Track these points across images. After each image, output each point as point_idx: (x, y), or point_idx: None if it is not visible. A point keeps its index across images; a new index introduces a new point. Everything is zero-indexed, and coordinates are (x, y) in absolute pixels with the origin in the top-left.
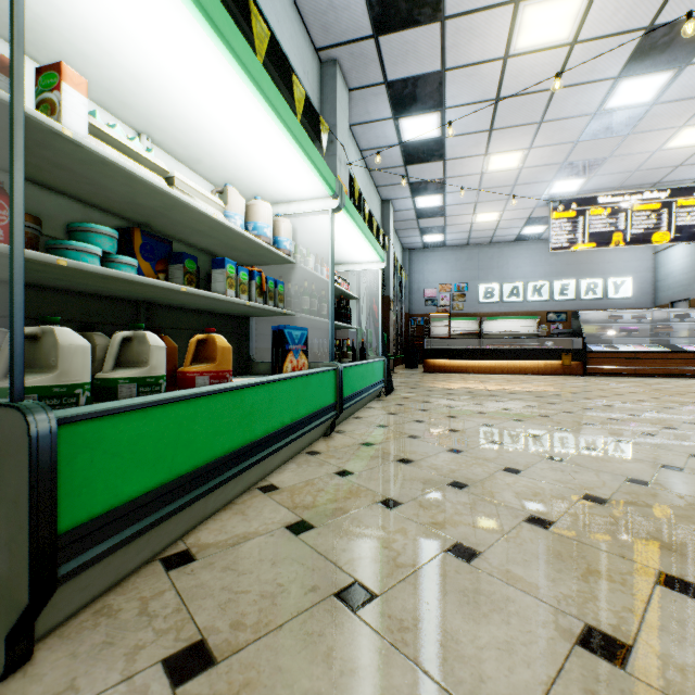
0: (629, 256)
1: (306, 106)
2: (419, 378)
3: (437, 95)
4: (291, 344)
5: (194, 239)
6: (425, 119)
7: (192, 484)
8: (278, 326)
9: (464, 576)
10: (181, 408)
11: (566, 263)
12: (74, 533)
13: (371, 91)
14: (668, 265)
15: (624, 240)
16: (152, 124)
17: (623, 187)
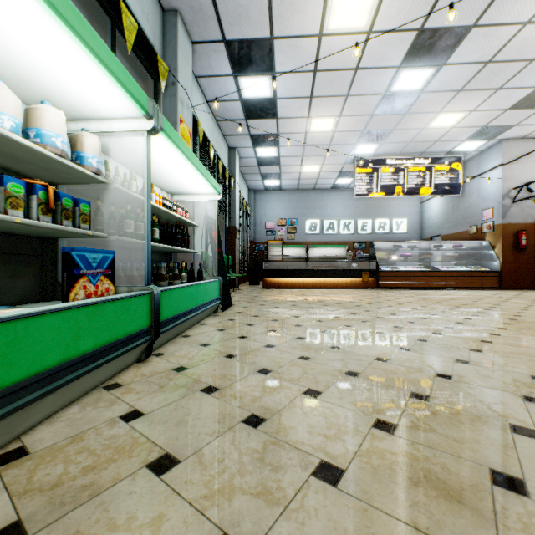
0: (405, 204)
1: (143, 43)
2: (257, 293)
3: (268, 59)
4: (85, 268)
5: None
6: (259, 80)
7: None
8: (63, 248)
9: None
10: None
11: (365, 207)
12: None
13: (213, 47)
14: (429, 211)
15: (403, 192)
16: None
17: (402, 153)
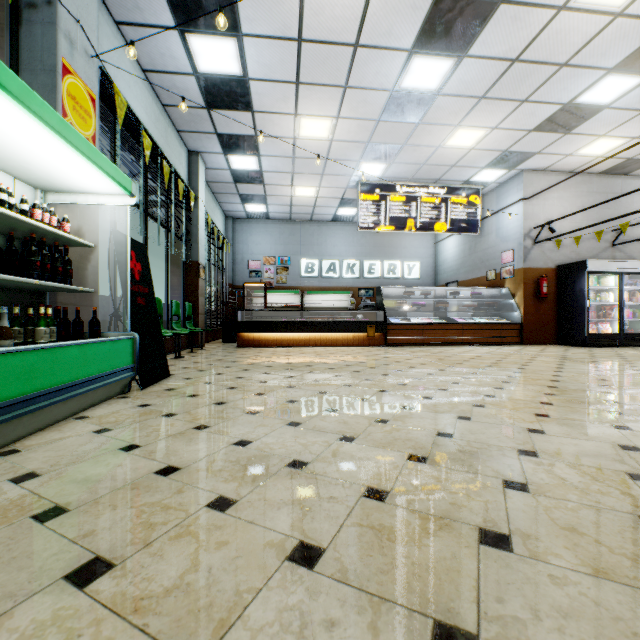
0: (418, 244)
1: None
2: (225, 355)
3: (229, 8)
4: None
5: None
6: (220, 45)
7: None
8: None
9: None
10: None
11: (373, 245)
12: None
13: None
14: (444, 253)
15: (416, 226)
16: None
17: (415, 179)
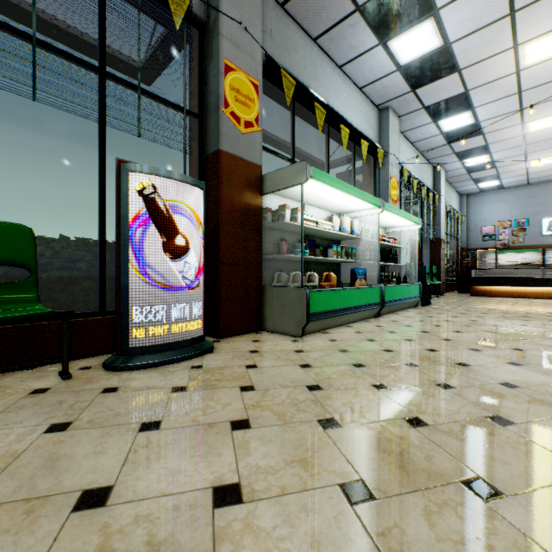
0: None
1: (369, 146)
2: (461, 299)
3: (465, 103)
4: (358, 275)
5: (320, 236)
6: (458, 117)
7: (328, 314)
8: (352, 268)
9: (404, 342)
10: (326, 293)
11: None
12: (310, 313)
13: (414, 114)
14: None
15: None
16: (309, 201)
17: None
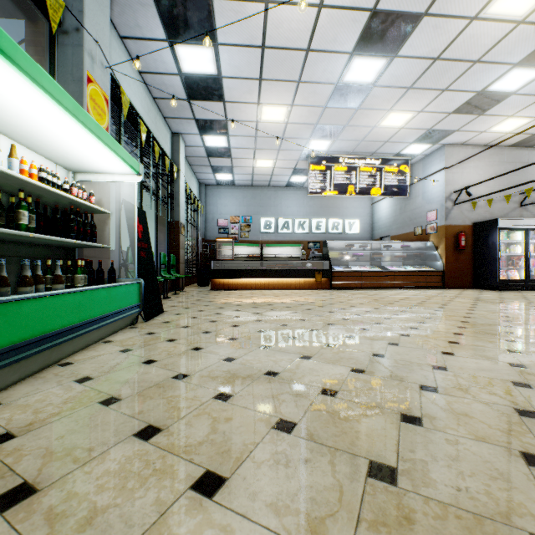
0: (357, 205)
1: None
2: (202, 296)
3: (208, 25)
4: None
5: None
6: (200, 52)
7: None
8: None
9: None
10: None
11: (320, 206)
12: None
13: None
14: (379, 213)
15: (355, 191)
16: None
17: (355, 152)
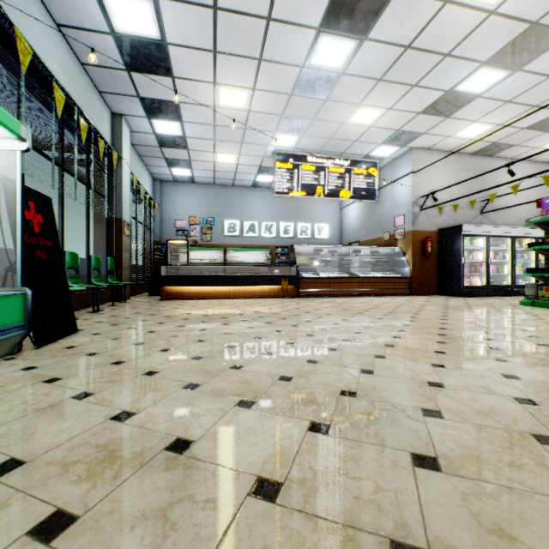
0: (326, 209)
1: None
2: (146, 308)
3: None
4: None
5: None
6: (136, 4)
7: None
8: None
9: None
10: None
11: (288, 209)
12: None
13: None
14: (348, 217)
15: (324, 193)
16: None
17: (323, 151)
